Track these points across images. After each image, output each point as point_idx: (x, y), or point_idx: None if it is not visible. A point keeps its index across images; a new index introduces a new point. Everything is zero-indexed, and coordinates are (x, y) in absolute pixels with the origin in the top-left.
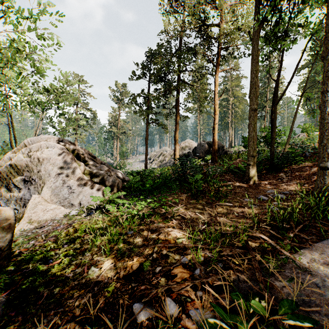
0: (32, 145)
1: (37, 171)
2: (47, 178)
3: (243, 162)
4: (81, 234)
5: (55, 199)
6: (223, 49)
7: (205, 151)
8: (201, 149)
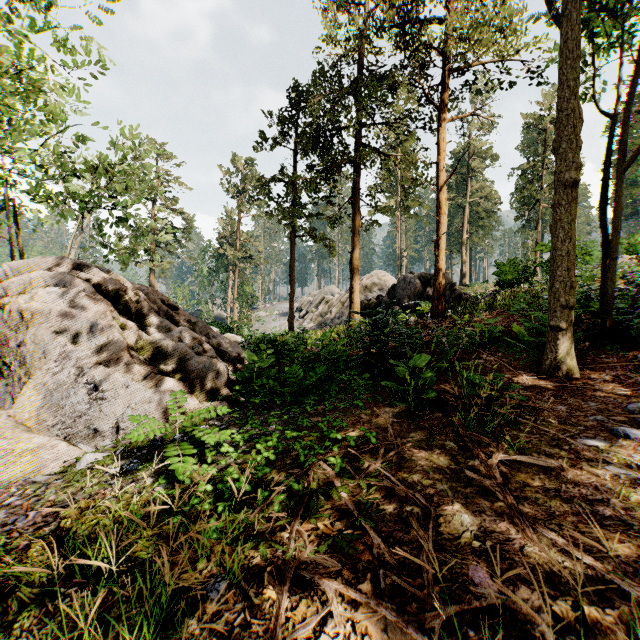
0: (11, 279)
1: (18, 345)
2: (40, 361)
3: (524, 320)
4: (58, 574)
5: (52, 417)
6: (458, 70)
7: (415, 295)
8: (406, 290)
